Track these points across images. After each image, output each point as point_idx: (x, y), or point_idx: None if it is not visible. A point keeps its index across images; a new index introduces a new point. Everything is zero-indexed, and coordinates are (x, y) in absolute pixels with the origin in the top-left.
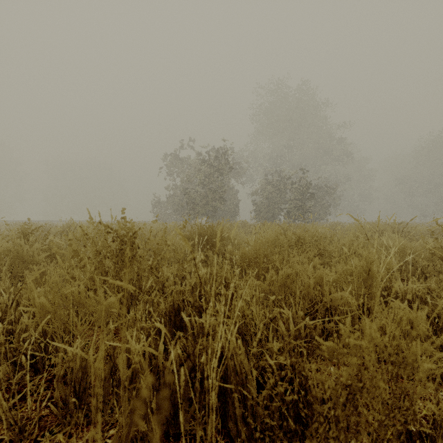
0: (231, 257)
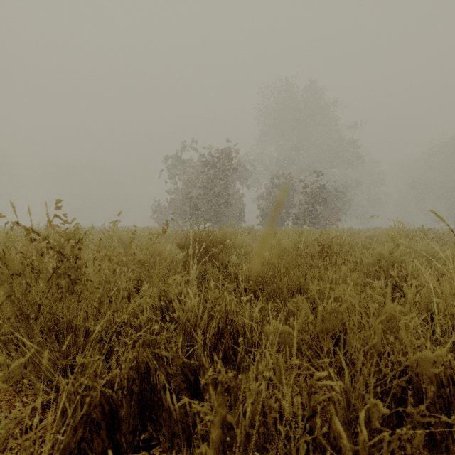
0: (236, 271)
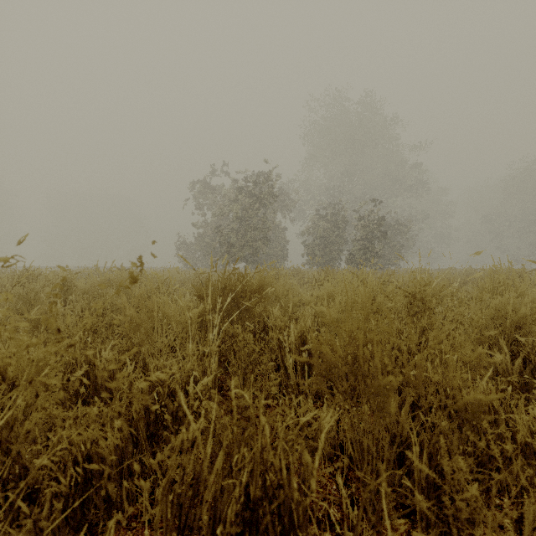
0: (280, 338)
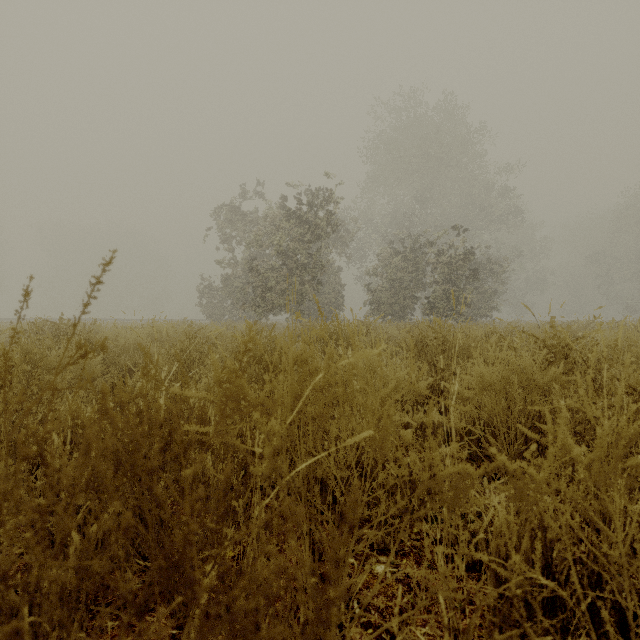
0: None
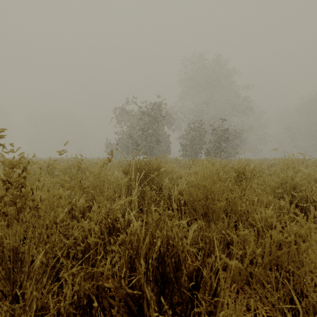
0: (170, 193)
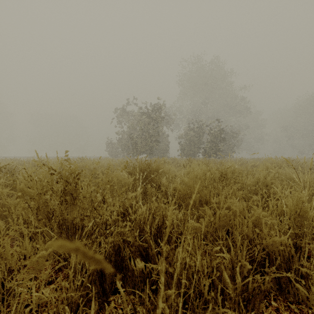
0: (166, 189)
